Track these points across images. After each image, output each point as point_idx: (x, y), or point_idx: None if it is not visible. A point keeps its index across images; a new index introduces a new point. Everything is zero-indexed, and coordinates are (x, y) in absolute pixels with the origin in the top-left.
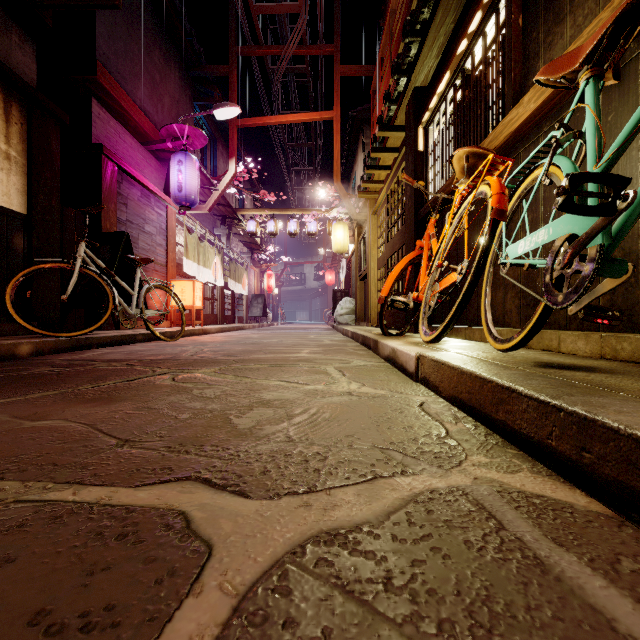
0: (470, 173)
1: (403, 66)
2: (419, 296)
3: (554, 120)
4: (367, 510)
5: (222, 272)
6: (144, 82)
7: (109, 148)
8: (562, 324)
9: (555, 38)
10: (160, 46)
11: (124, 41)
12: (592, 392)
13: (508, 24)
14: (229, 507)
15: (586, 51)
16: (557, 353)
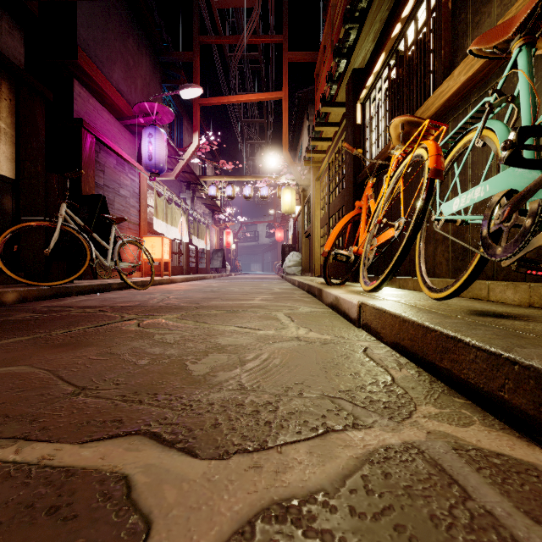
0: (405, 140)
1: (343, 50)
2: (359, 250)
3: (482, 91)
4: (321, 473)
5: (187, 230)
6: (119, 66)
7: (89, 122)
8: (489, 275)
9: (483, 17)
10: (133, 35)
11: (102, 30)
12: (541, 343)
13: (439, 7)
14: (175, 469)
15: (520, 20)
16: (486, 301)
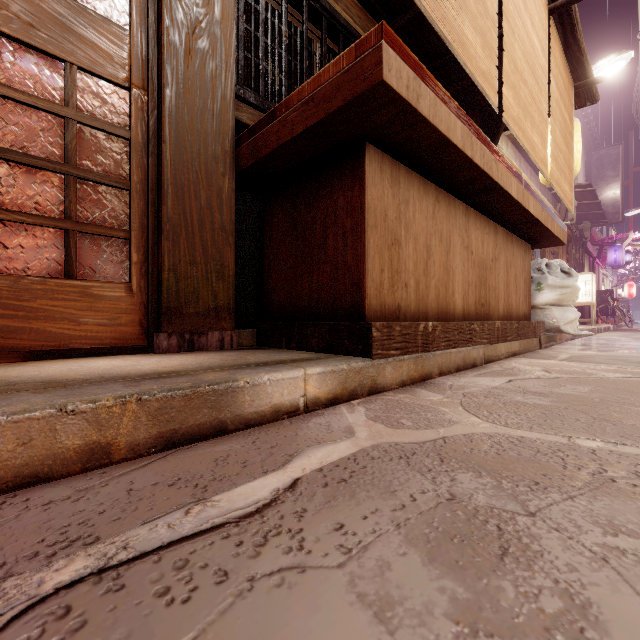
0: None
1: None
2: None
3: None
4: None
5: None
6: None
7: None
8: None
9: None
10: None
11: None
12: None
13: None
14: None
15: None
16: None
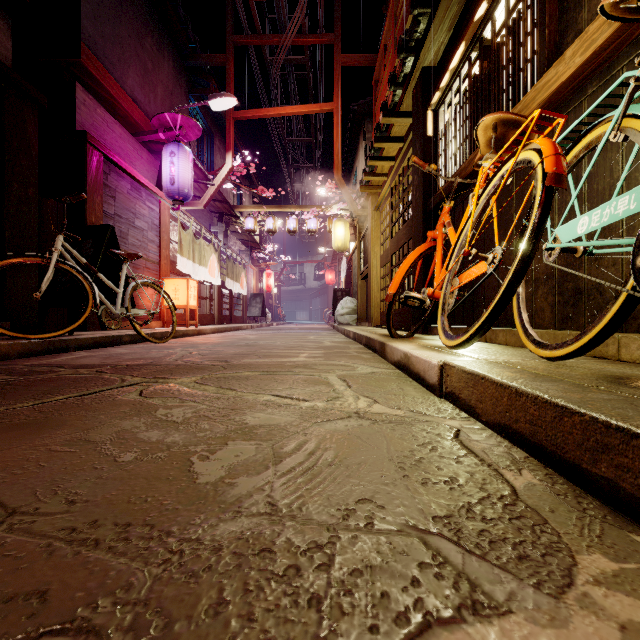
0: (498, 146)
1: (411, 43)
2: (435, 292)
3: (604, 78)
4: None
5: (219, 270)
6: (135, 69)
7: (96, 137)
8: None
9: None
10: (152, 33)
11: (112, 24)
12: None
13: None
14: None
15: None
16: (617, 361)
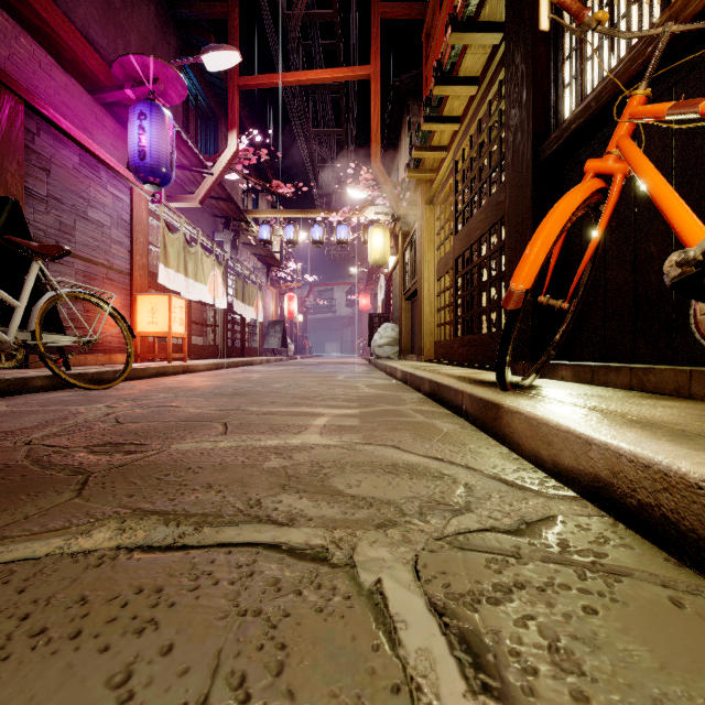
0: None
1: None
2: None
3: None
4: None
5: (224, 290)
6: None
7: (17, 79)
8: None
9: None
10: None
11: None
12: None
13: None
14: None
15: None
16: None
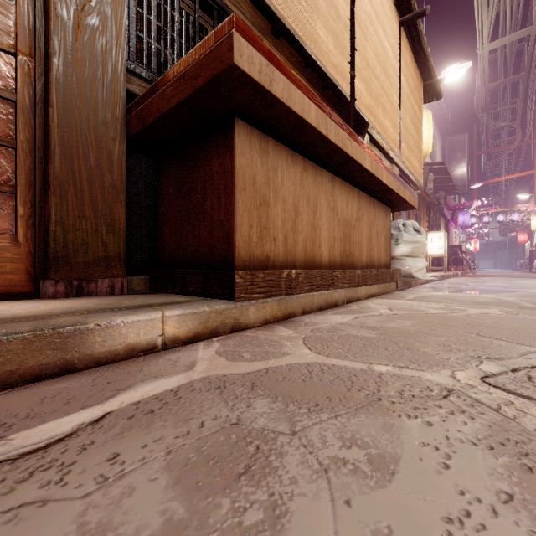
0: None
1: None
2: None
3: None
4: None
5: None
6: None
7: None
8: None
9: None
10: None
11: None
12: None
13: None
14: None
15: None
16: None
